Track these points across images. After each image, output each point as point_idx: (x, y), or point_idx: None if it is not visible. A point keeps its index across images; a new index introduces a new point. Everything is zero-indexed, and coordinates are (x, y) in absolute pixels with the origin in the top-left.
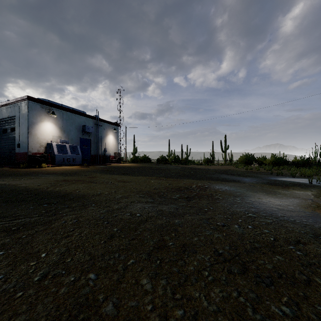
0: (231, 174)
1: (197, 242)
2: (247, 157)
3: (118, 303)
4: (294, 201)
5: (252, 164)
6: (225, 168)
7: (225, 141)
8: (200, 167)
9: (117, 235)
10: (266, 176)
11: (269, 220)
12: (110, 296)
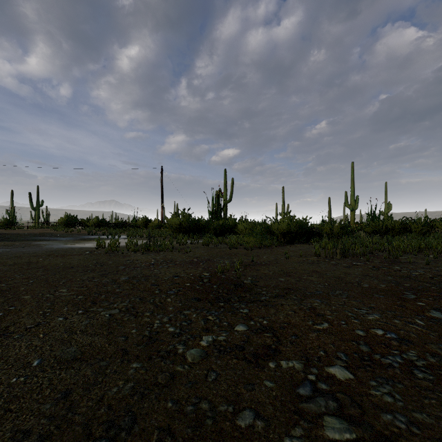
0: (50, 236)
1: (39, 252)
2: (69, 218)
3: (25, 256)
4: (86, 244)
5: (74, 226)
6: (41, 232)
7: (38, 194)
8: (1, 232)
9: (2, 254)
10: (82, 236)
11: (67, 247)
12: (21, 256)
